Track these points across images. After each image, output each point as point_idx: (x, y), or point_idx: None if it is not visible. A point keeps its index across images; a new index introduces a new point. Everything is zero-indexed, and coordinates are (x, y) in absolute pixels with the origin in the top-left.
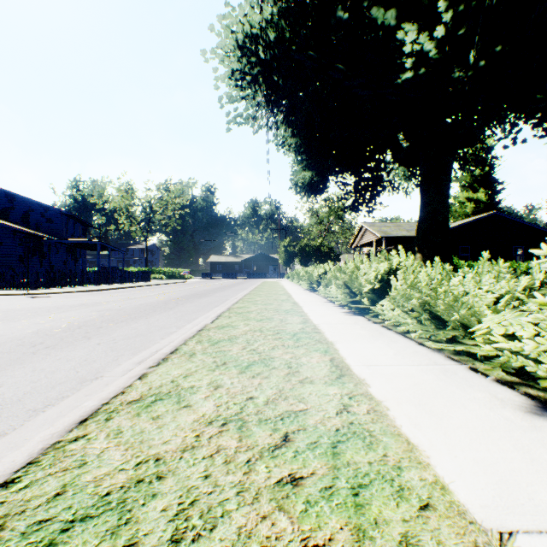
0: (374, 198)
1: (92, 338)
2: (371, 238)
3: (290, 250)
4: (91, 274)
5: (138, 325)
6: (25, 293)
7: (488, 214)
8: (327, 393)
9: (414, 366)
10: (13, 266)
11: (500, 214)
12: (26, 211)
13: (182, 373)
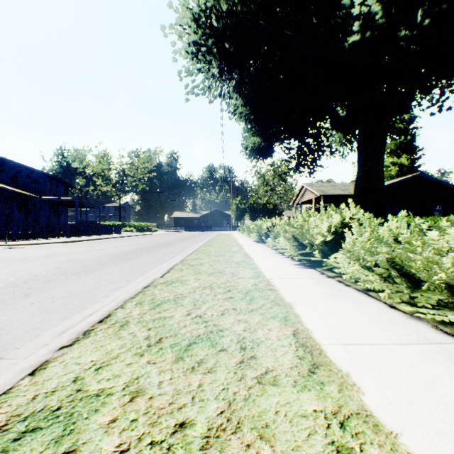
0: (315, 160)
1: (30, 296)
2: (310, 196)
3: (241, 207)
4: (67, 227)
5: (87, 278)
6: (2, 244)
7: (412, 175)
8: (303, 412)
9: (405, 345)
10: (0, 220)
11: (422, 175)
12: (15, 173)
13: (97, 360)
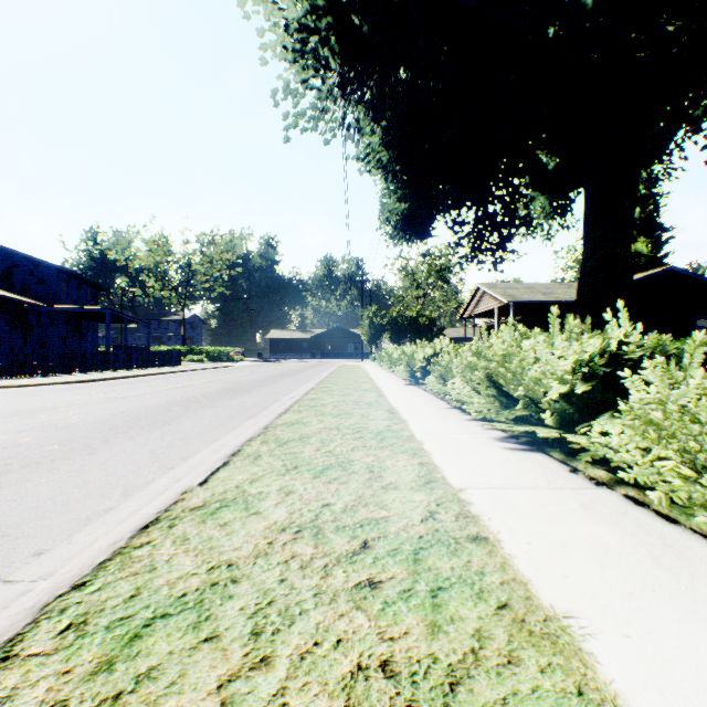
0: (506, 242)
1: None
2: (491, 304)
3: (376, 323)
4: (87, 356)
5: (42, 480)
6: None
7: (660, 269)
8: None
9: None
10: None
11: (677, 269)
12: (9, 267)
13: None
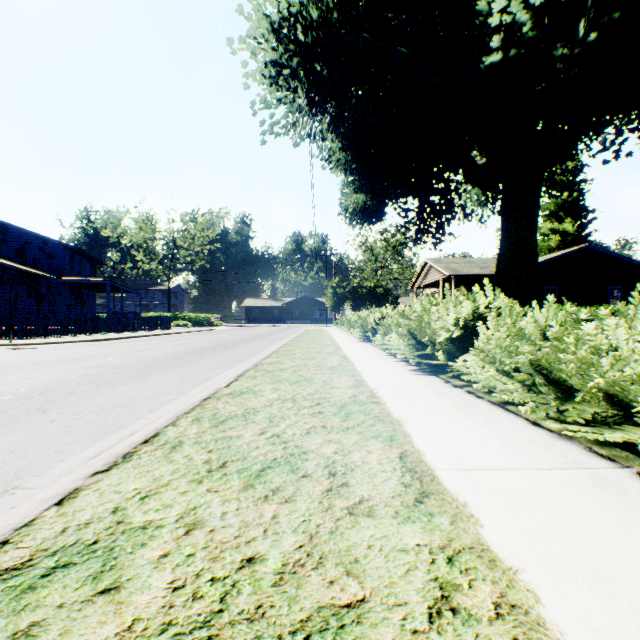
0: (443, 227)
1: (48, 411)
2: (437, 276)
3: (339, 292)
4: (96, 320)
5: (126, 388)
6: (6, 344)
7: (579, 247)
8: (403, 546)
9: (544, 470)
10: (2, 310)
11: (593, 247)
12: (22, 245)
13: (142, 487)
